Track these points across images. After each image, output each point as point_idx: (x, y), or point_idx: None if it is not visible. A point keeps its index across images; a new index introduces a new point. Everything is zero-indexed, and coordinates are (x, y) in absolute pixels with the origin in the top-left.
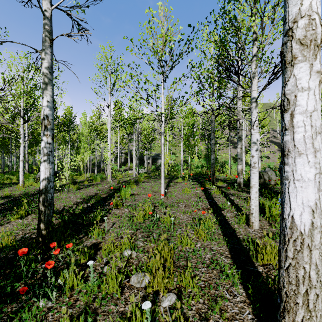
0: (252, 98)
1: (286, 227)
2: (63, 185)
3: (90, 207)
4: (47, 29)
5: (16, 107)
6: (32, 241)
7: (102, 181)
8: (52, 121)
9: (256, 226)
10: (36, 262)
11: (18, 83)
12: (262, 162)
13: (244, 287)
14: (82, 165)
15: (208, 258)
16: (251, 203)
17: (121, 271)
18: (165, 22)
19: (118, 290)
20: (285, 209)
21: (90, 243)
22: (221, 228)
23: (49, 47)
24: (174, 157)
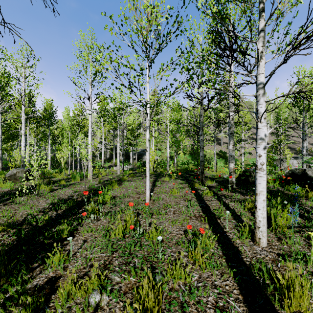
0: (258, 84)
1: None
2: (35, 185)
3: (59, 215)
4: None
5: None
6: None
7: (82, 180)
8: None
9: (264, 243)
10: None
11: None
12: (244, 158)
13: None
14: (63, 162)
15: (212, 304)
16: (258, 213)
17: None
18: None
19: None
20: None
21: (45, 278)
22: (221, 246)
23: None
24: (160, 153)
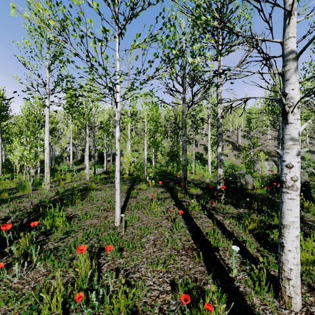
0: (288, 53)
1: None
2: None
3: None
4: None
5: None
6: None
7: (36, 190)
8: None
9: (298, 304)
10: None
11: None
12: None
13: None
14: (18, 165)
15: None
16: (287, 257)
17: None
18: None
19: None
20: None
21: None
22: None
23: None
24: (137, 154)
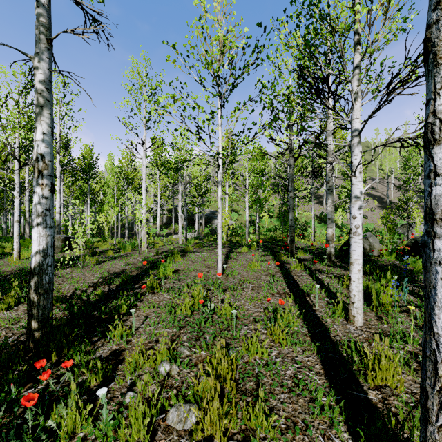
0: (353, 131)
1: (439, 349)
2: (77, 257)
3: (113, 290)
4: (42, 22)
5: (8, 145)
6: (19, 348)
7: (134, 250)
8: (51, 163)
9: (360, 322)
10: (20, 385)
11: (12, 110)
12: None
13: (350, 428)
14: (107, 228)
15: (290, 377)
16: (352, 286)
17: (152, 403)
18: (223, 20)
19: (147, 437)
20: (437, 317)
21: (108, 350)
22: (307, 325)
23: (46, 49)
24: (236, 216)
